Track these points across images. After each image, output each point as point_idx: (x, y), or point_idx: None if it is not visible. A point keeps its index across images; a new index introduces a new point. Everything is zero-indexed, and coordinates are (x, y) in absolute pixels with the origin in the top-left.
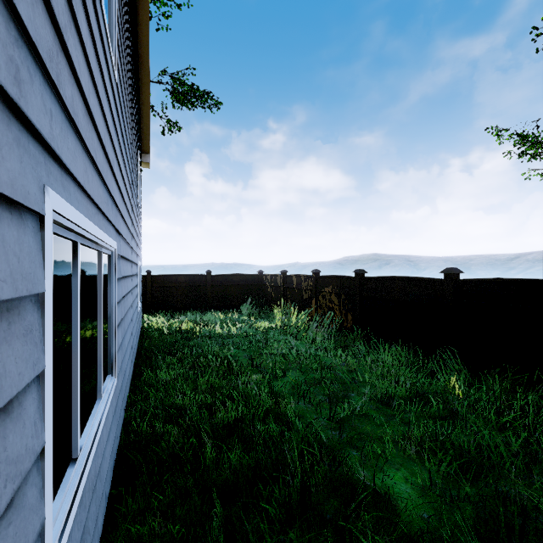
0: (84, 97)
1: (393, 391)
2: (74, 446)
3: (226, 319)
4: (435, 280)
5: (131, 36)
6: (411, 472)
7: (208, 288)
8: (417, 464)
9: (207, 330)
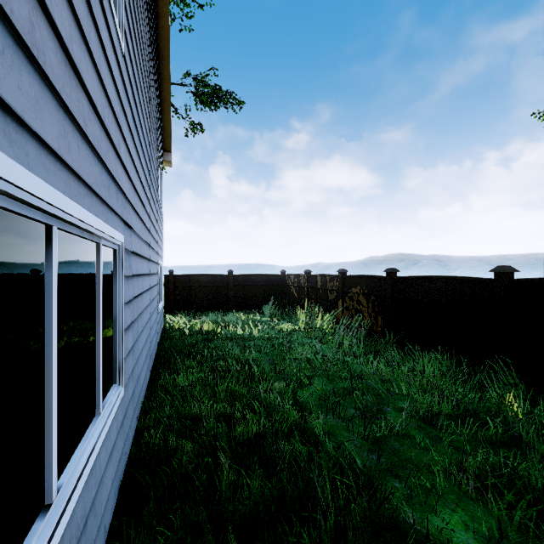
0: (61, 40)
1: (436, 407)
2: (47, 489)
3: (247, 320)
4: (483, 280)
5: (148, 23)
6: (472, 515)
7: (230, 288)
8: (478, 505)
9: (228, 331)
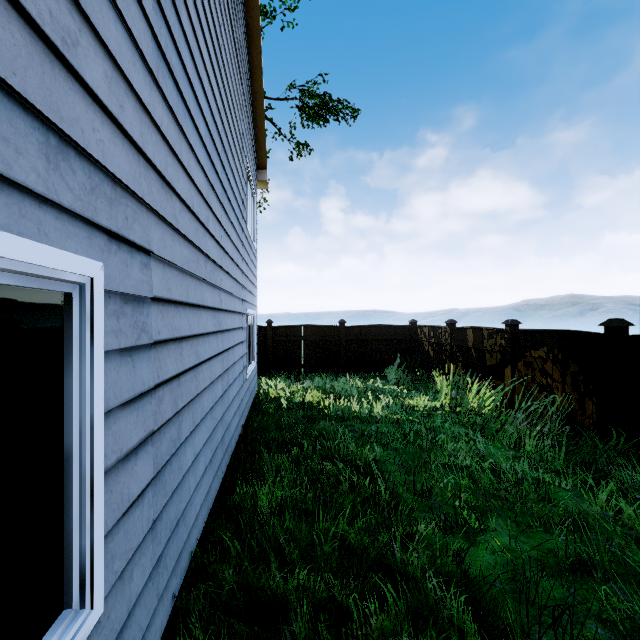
0: None
1: None
2: None
3: (365, 388)
4: None
5: None
6: None
7: (341, 344)
8: None
9: (339, 407)
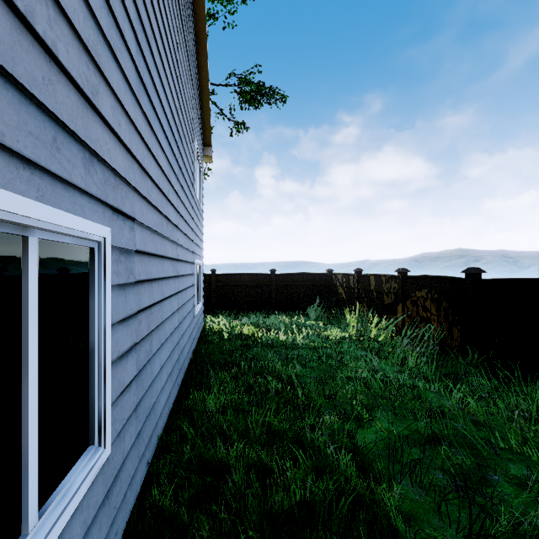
0: None
1: None
2: None
3: (291, 323)
4: None
5: None
6: None
7: (272, 288)
8: None
9: (269, 337)
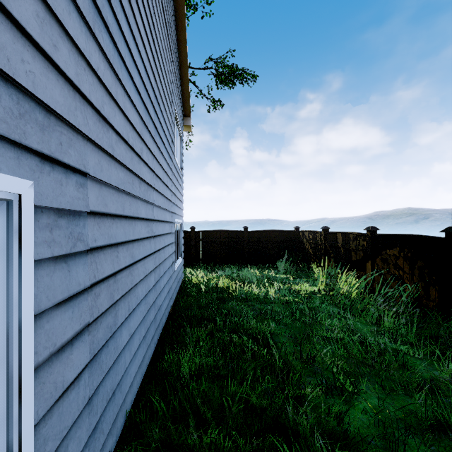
0: None
1: None
2: None
3: (262, 276)
4: None
5: None
6: None
7: (245, 244)
8: None
9: (243, 291)
